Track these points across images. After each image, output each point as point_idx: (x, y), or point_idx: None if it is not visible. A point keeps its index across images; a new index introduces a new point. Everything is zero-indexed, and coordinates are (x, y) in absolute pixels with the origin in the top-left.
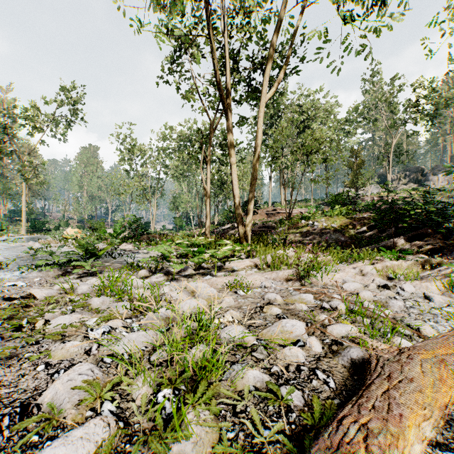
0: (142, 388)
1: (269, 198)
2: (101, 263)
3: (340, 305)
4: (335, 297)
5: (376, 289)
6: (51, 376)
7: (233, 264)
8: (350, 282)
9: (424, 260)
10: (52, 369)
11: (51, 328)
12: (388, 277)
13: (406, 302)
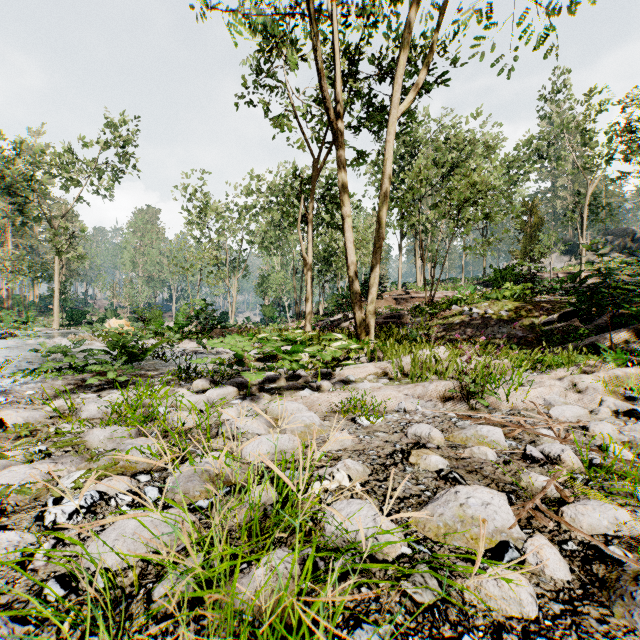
0: None
1: (399, 276)
2: (143, 368)
3: (566, 453)
4: (548, 435)
5: (613, 419)
6: None
7: (348, 372)
8: (562, 405)
9: None
10: None
11: None
12: (623, 396)
13: None
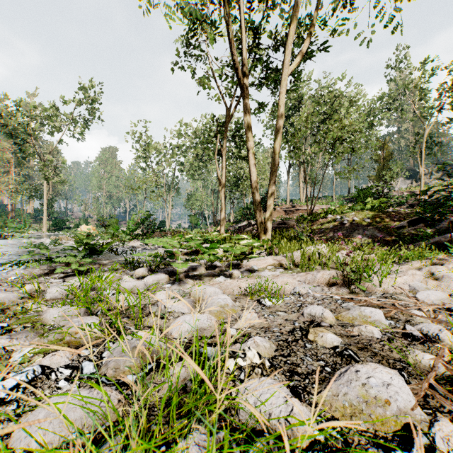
0: None
1: (287, 194)
2: (100, 260)
3: (443, 333)
4: (423, 316)
5: None
6: None
7: (252, 263)
8: (426, 290)
9: None
10: None
11: None
12: None
13: None
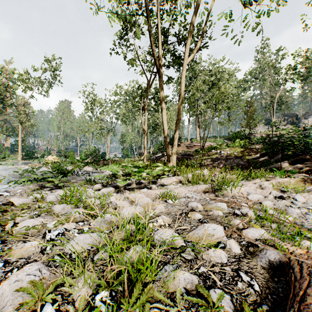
0: (82, 289)
1: (188, 135)
2: (68, 179)
3: (249, 212)
4: (244, 205)
5: (274, 199)
6: (6, 274)
7: (164, 181)
8: (253, 194)
9: (307, 178)
10: (9, 267)
11: (18, 229)
12: (281, 190)
13: (300, 210)
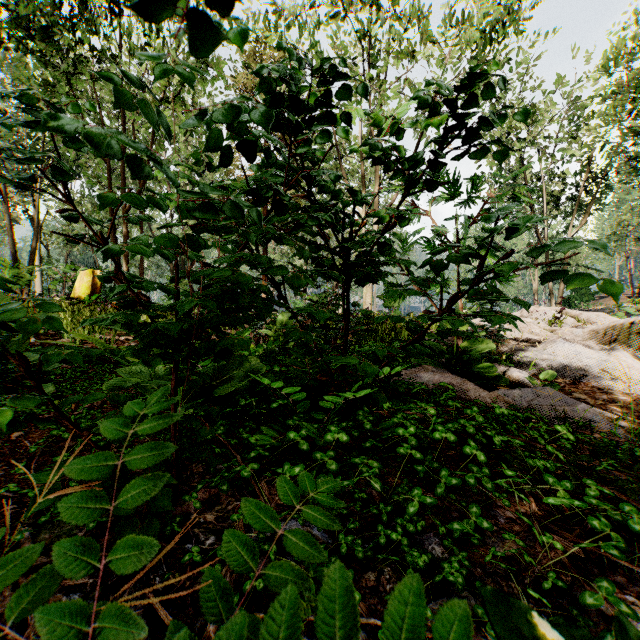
0: None
1: None
2: None
3: None
4: None
5: None
6: None
7: None
8: None
9: None
10: None
11: None
12: None
13: None
